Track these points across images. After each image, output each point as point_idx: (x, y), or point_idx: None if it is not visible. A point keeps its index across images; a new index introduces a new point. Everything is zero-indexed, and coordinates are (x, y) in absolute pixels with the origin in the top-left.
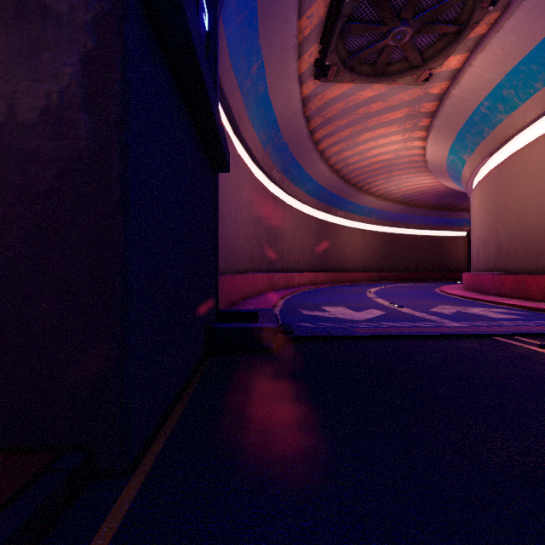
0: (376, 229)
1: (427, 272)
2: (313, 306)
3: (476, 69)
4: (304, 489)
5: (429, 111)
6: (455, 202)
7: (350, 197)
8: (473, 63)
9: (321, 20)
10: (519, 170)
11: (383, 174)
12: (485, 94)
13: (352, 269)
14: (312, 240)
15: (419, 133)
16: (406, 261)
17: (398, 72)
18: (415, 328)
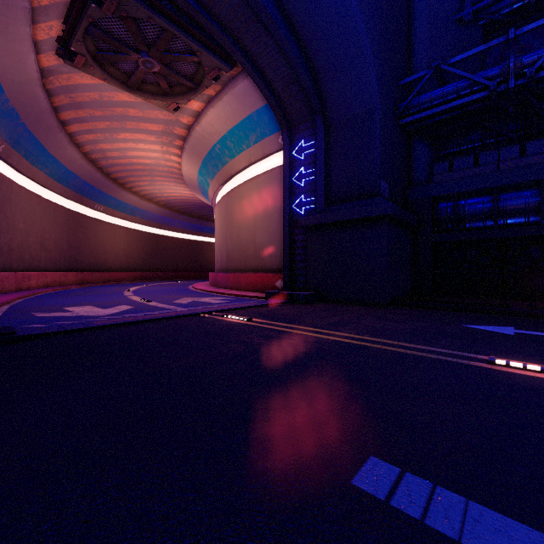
0: (141, 228)
1: (188, 272)
2: (54, 308)
3: (210, 118)
4: (6, 418)
5: (181, 135)
6: (209, 213)
7: (111, 191)
8: (208, 113)
9: (64, 1)
10: (238, 200)
11: (146, 176)
12: (217, 139)
13: (113, 268)
14: (60, 233)
15: (175, 150)
16: (170, 261)
17: (152, 93)
18: (150, 315)
